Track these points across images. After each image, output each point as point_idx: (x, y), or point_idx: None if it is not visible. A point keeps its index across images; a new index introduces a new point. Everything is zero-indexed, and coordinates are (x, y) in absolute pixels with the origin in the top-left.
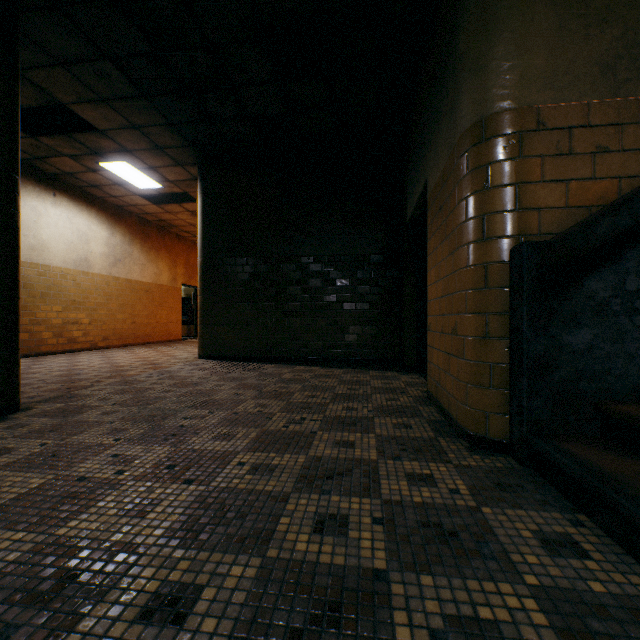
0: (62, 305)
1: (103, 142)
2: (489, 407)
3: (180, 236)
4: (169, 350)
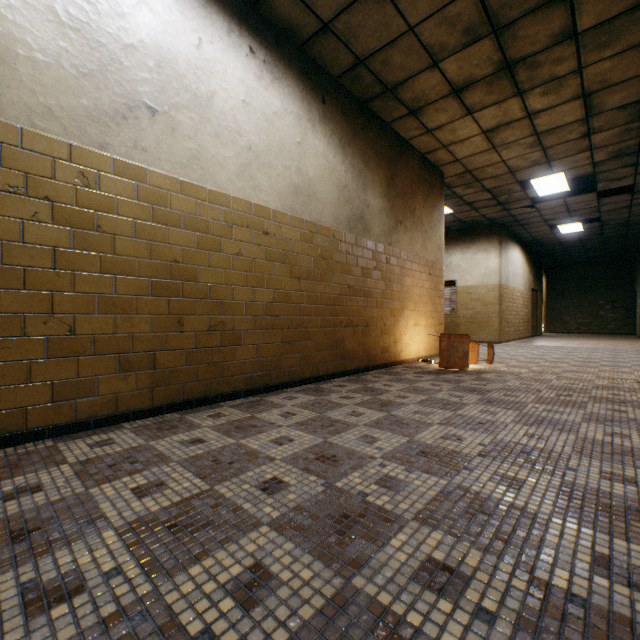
0: None
1: None
2: None
3: None
4: None
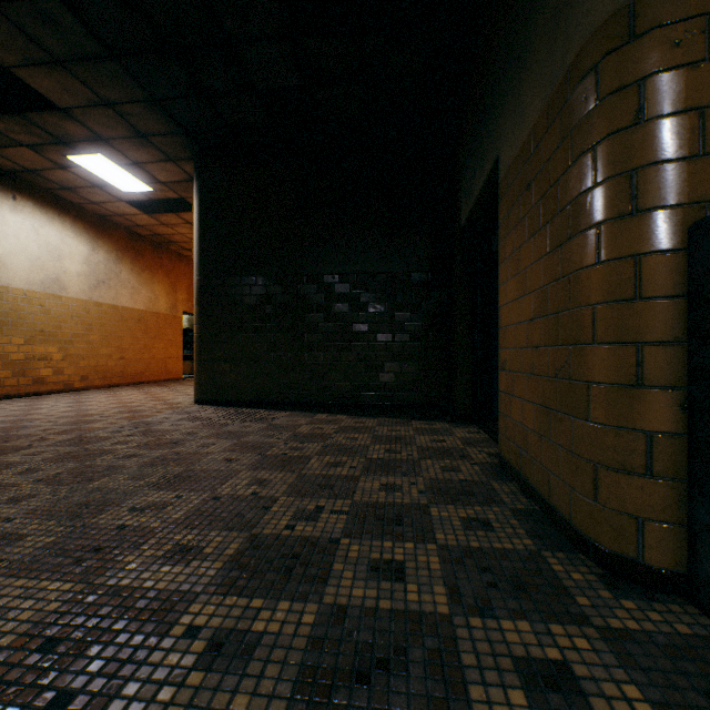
0: (25, 336)
1: (68, 126)
2: (644, 509)
3: (181, 255)
4: (162, 392)
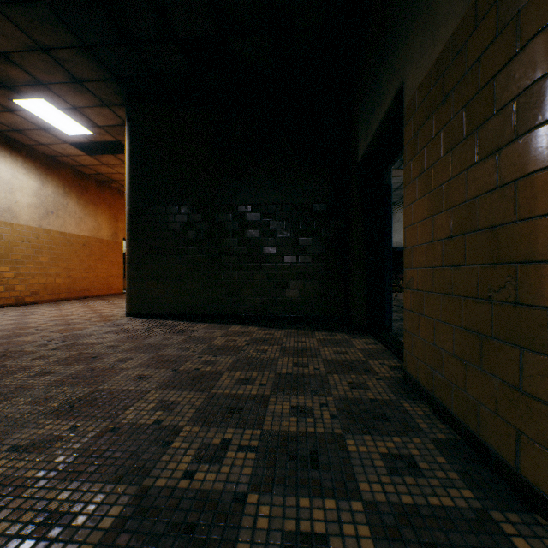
0: None
1: (10, 70)
2: None
3: (122, 192)
4: (101, 305)
